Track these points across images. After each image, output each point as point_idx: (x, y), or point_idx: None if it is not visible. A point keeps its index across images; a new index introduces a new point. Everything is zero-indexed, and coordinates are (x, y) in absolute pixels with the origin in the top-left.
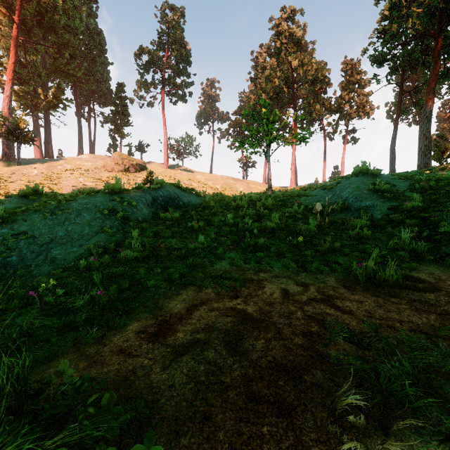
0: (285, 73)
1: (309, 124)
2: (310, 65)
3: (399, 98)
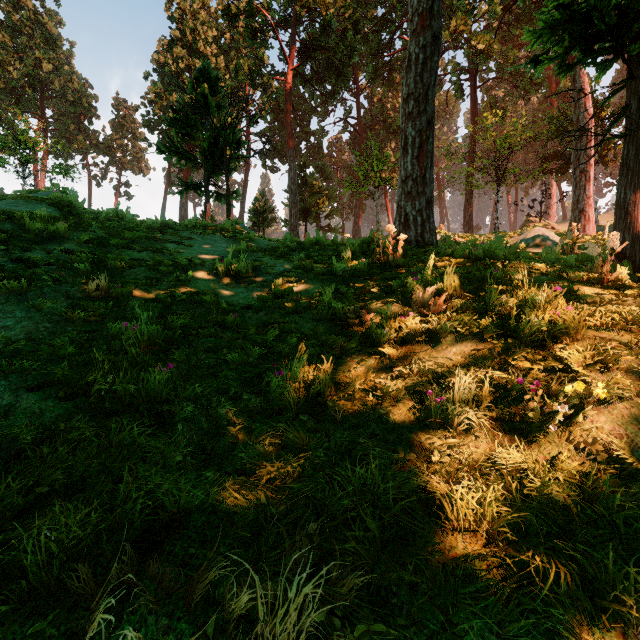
0: (30, 69)
1: (67, 154)
2: (71, 82)
3: (168, 169)
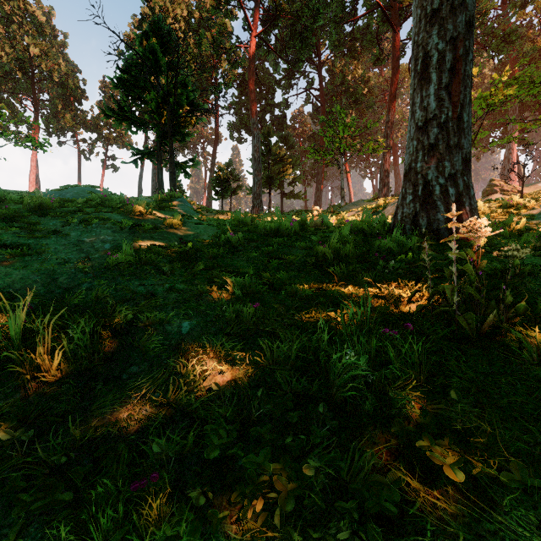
0: (20, 54)
1: (56, 131)
2: (57, 65)
3: (145, 142)
